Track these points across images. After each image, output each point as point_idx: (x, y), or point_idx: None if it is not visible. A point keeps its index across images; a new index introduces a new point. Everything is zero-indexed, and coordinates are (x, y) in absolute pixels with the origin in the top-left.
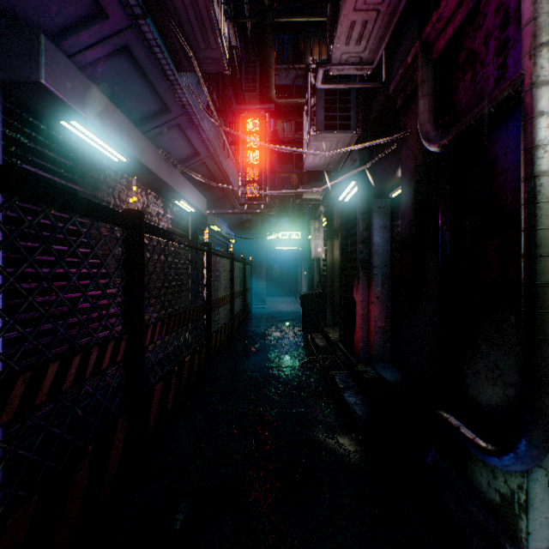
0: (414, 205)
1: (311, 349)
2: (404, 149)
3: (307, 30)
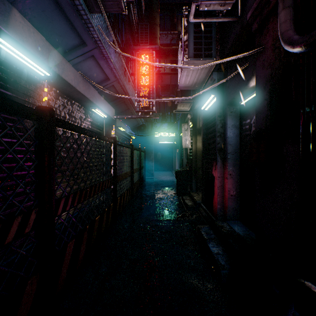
0: (270, 103)
1: (183, 207)
2: (259, 62)
3: (179, 10)
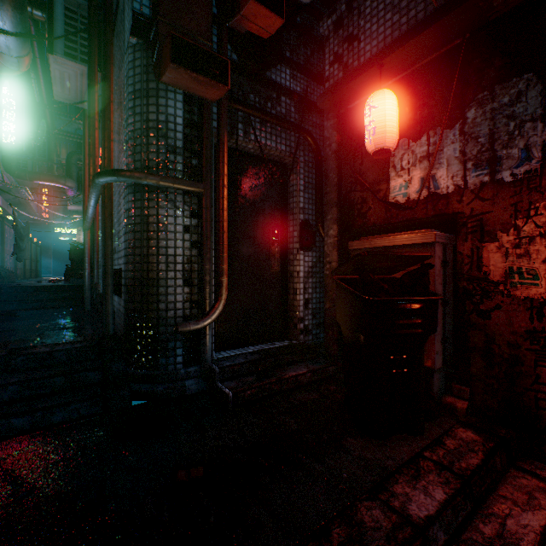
0: None
1: None
2: None
3: None
